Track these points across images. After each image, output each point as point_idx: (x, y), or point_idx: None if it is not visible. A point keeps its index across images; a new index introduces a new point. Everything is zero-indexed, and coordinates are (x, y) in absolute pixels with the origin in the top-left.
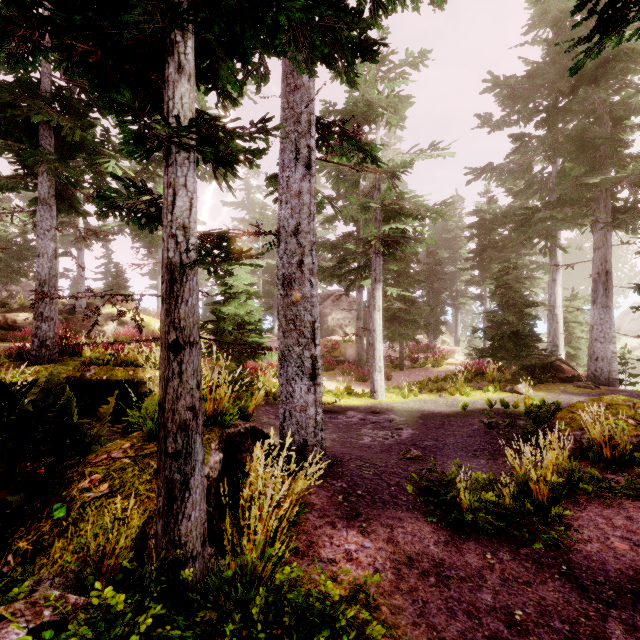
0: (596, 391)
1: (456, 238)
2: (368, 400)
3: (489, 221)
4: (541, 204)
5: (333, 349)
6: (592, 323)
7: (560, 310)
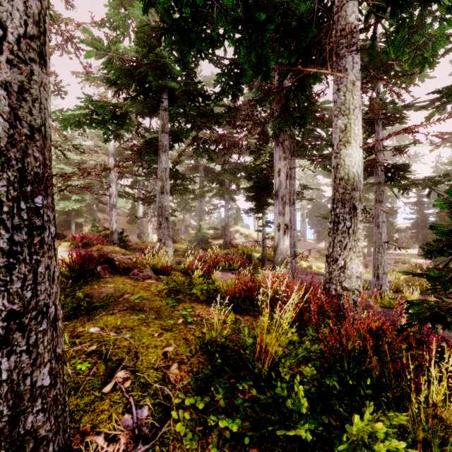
0: None
1: None
2: None
3: None
4: None
5: None
6: None
7: None
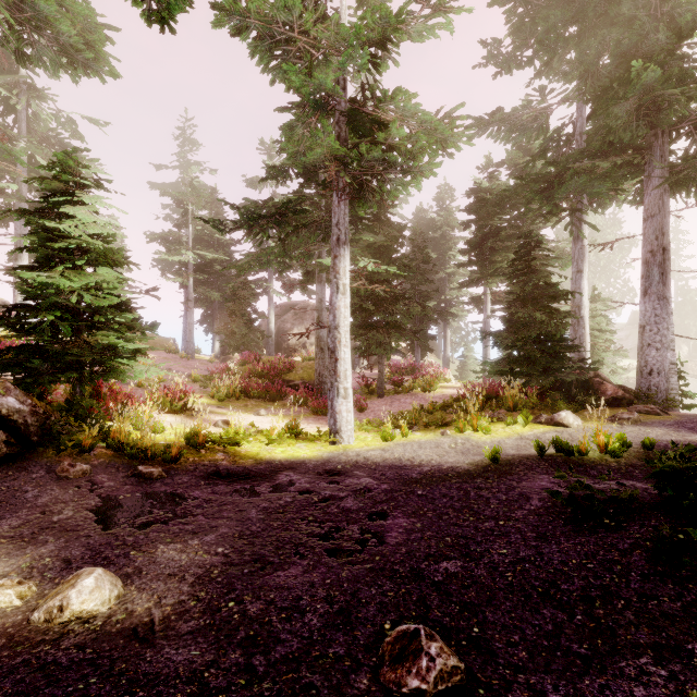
0: (667, 418)
1: (445, 237)
2: (325, 446)
3: (490, 203)
4: (574, 155)
5: (285, 369)
6: (643, 322)
7: (586, 311)
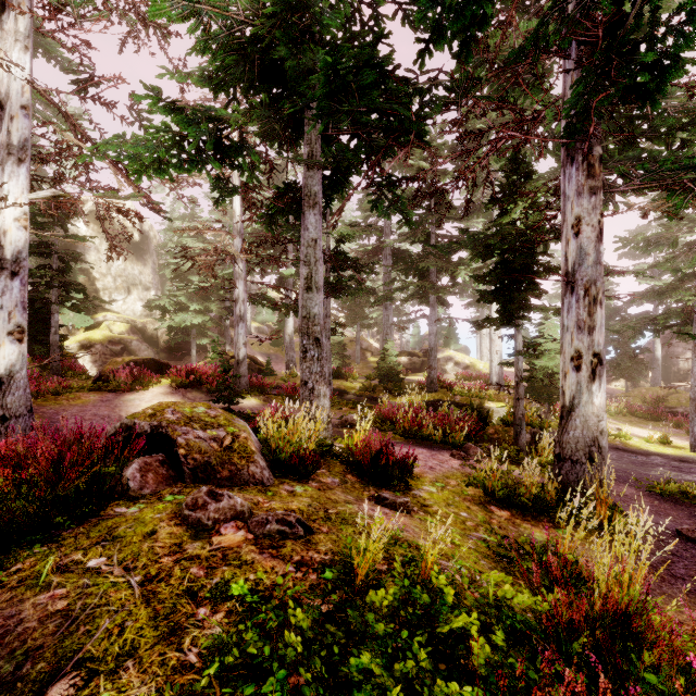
0: None
1: None
2: (686, 452)
3: None
4: None
5: (667, 399)
6: None
7: None
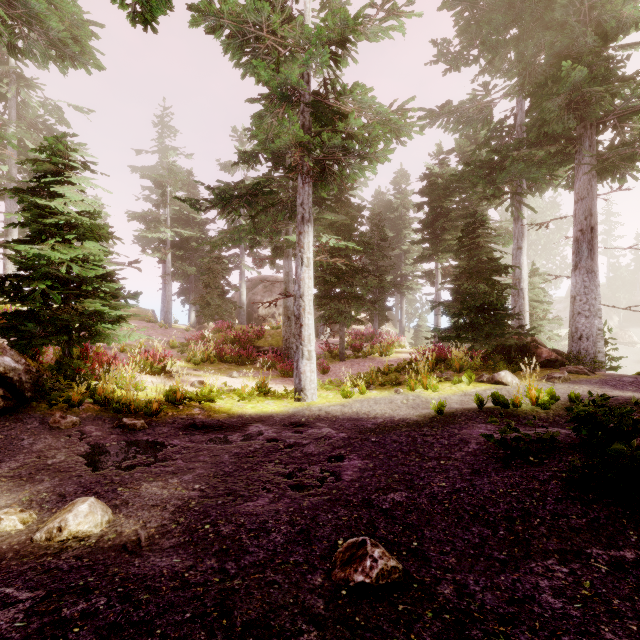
0: (593, 377)
1: (401, 217)
2: (291, 403)
3: (441, 186)
4: (514, 144)
5: (255, 337)
6: (574, 293)
7: (526, 284)
